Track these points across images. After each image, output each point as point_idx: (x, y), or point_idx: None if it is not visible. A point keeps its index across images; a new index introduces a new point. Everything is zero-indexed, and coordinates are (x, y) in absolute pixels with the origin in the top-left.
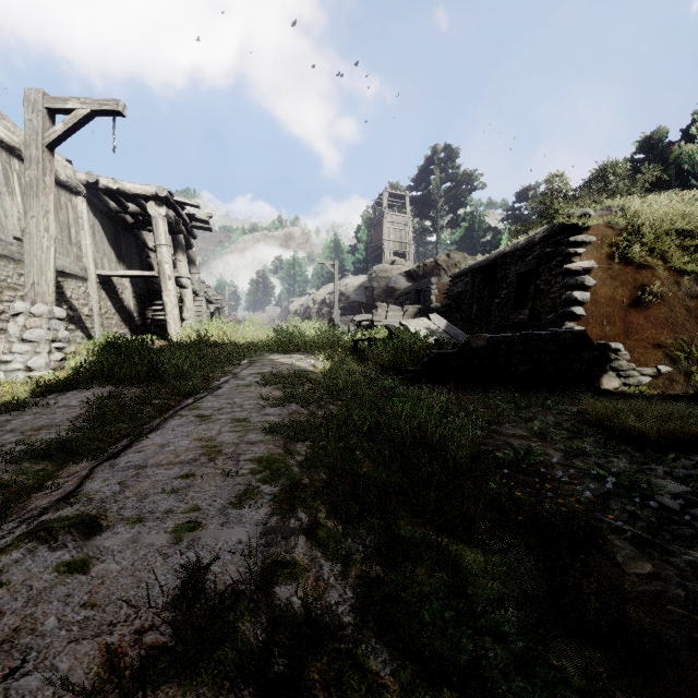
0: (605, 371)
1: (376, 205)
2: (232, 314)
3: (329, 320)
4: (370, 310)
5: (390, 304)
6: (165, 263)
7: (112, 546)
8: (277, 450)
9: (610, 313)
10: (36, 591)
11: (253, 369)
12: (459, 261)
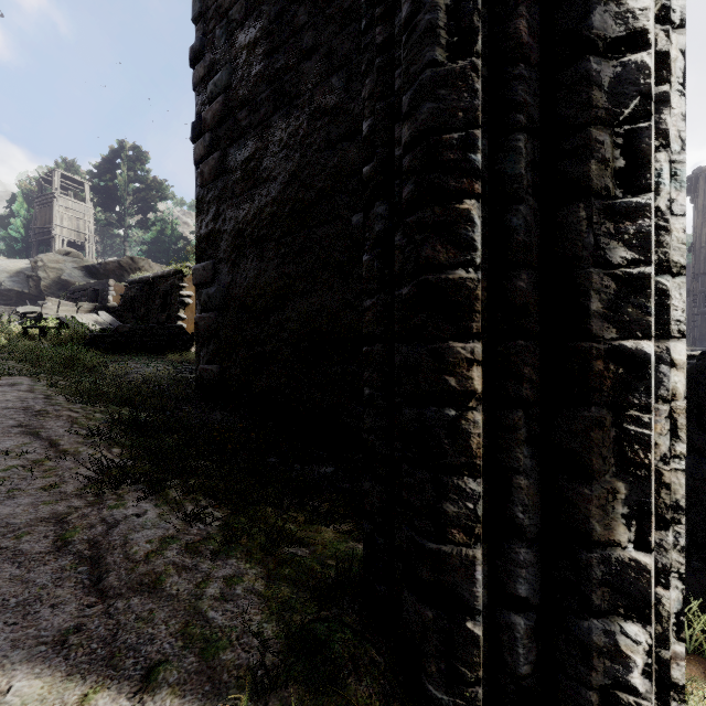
0: (194, 345)
1: (44, 181)
2: None
3: None
4: (35, 301)
5: (64, 299)
6: None
7: None
8: None
9: None
10: None
11: None
12: (144, 266)
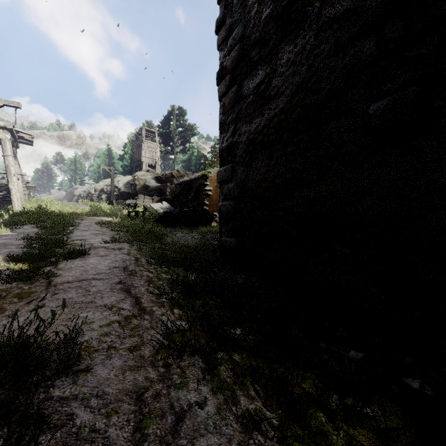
0: (213, 221)
1: (138, 134)
2: (37, 196)
3: (110, 202)
4: (134, 197)
5: (146, 195)
6: (11, 166)
7: (93, 240)
8: (116, 233)
9: (216, 204)
10: (87, 242)
11: (86, 221)
12: (184, 174)
